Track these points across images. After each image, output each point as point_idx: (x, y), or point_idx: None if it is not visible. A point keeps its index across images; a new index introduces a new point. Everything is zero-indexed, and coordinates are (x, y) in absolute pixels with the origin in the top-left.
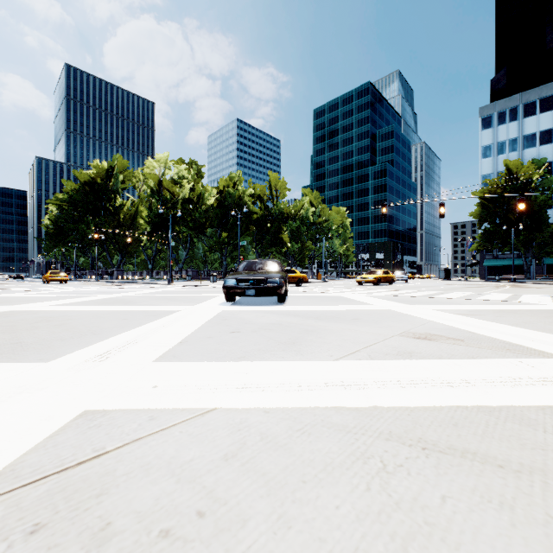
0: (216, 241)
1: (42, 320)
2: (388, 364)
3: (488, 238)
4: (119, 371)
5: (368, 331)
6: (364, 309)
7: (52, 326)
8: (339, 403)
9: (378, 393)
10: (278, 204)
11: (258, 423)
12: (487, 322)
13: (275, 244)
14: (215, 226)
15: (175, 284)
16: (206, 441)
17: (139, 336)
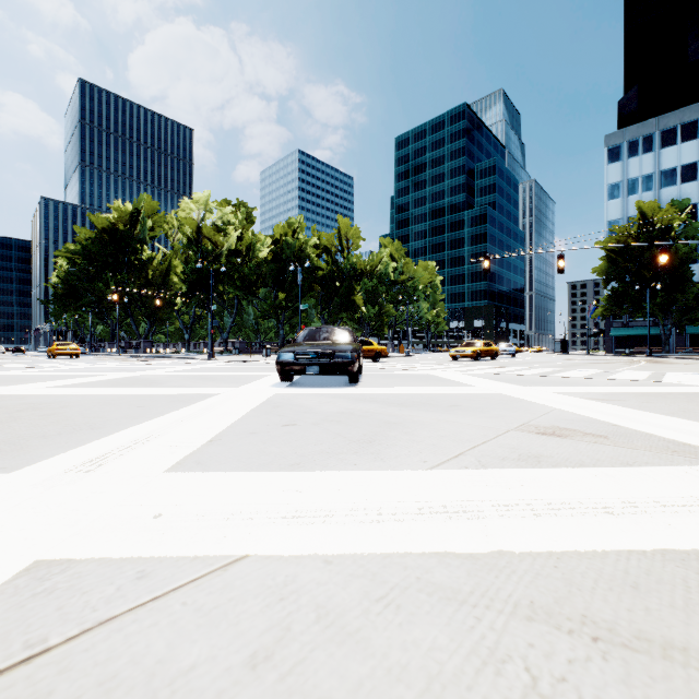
0: (271, 304)
1: (28, 409)
2: (509, 475)
3: (616, 300)
4: (110, 489)
5: (473, 423)
6: (463, 392)
7: (38, 416)
8: (442, 545)
9: (501, 527)
10: (350, 257)
11: (314, 585)
12: (633, 411)
13: (345, 309)
14: (269, 286)
15: (218, 359)
16: (224, 625)
17: (154, 432)
